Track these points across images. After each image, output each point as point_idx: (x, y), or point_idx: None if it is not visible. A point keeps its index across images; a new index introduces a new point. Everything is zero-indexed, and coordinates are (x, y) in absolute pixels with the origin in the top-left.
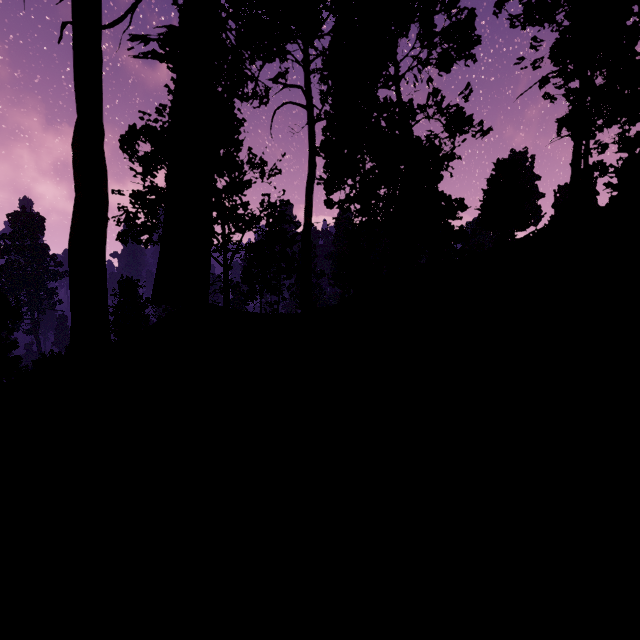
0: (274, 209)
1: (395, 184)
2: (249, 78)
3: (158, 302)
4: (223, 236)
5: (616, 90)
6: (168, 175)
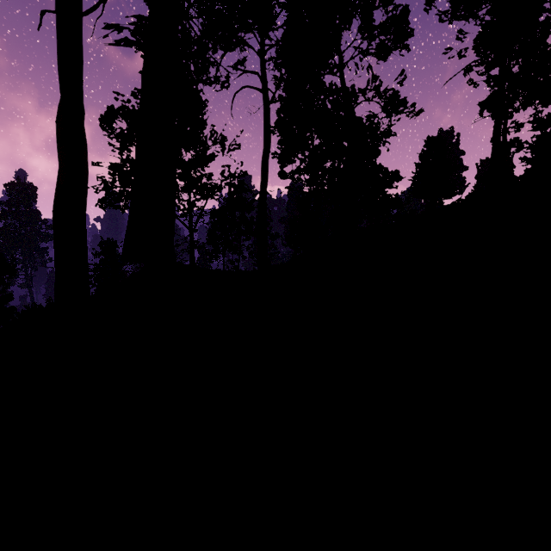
0: (233, 179)
1: (339, 157)
2: (210, 63)
3: (127, 260)
4: (189, 202)
5: (530, 77)
6: (136, 147)
